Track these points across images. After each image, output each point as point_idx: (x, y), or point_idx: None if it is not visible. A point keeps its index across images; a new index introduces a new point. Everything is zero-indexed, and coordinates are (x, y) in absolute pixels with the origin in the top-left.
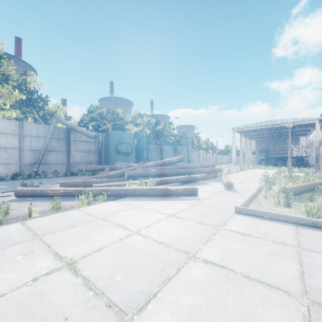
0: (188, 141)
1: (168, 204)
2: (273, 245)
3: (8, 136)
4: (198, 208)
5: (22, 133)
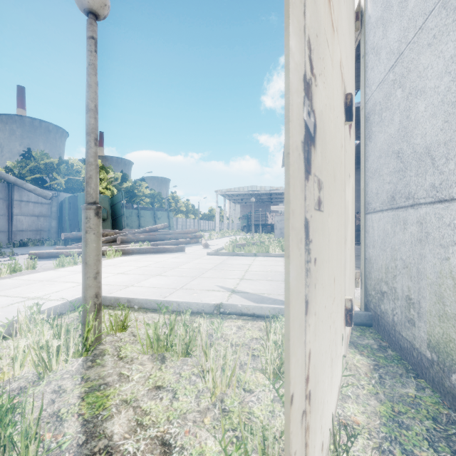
0: (163, 202)
1: (167, 255)
2: (218, 259)
3: None
4: (187, 255)
5: None
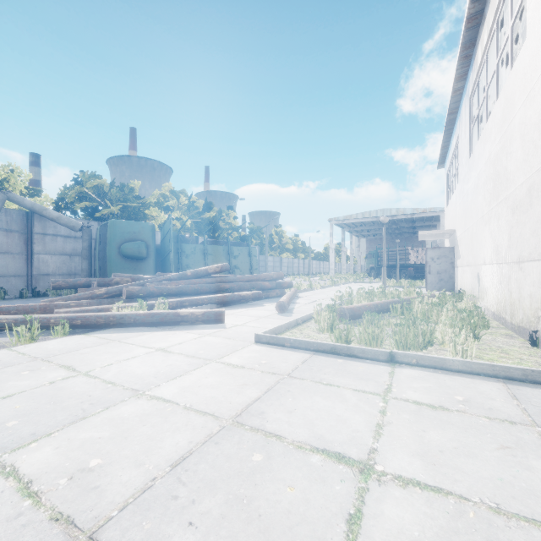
0: (264, 238)
1: (169, 335)
2: (259, 376)
3: None
4: (210, 338)
5: None
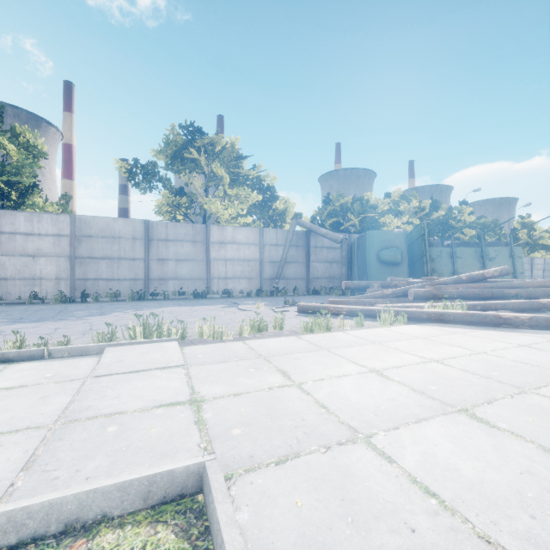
0: (502, 234)
1: (505, 334)
2: None
3: (251, 246)
4: None
5: (262, 242)
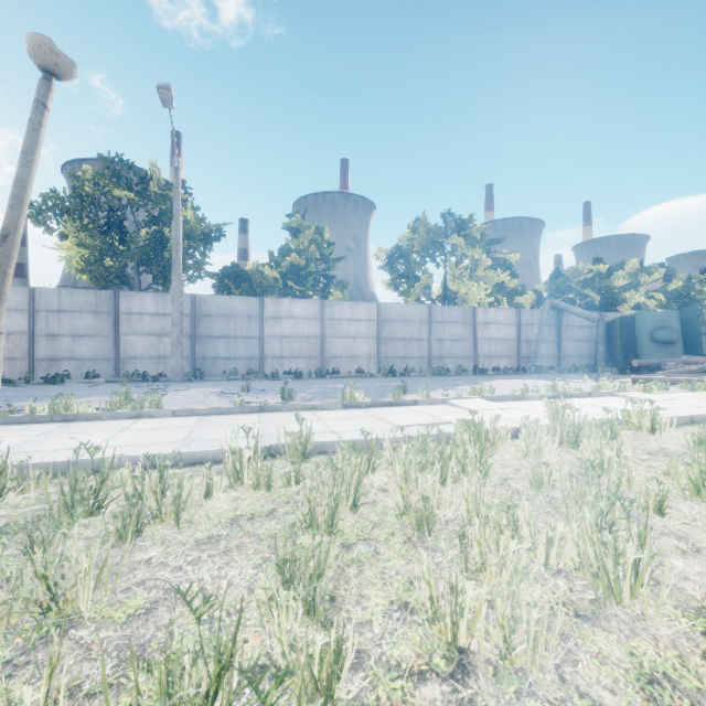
0: None
1: None
2: None
3: (509, 326)
4: None
5: (519, 322)
